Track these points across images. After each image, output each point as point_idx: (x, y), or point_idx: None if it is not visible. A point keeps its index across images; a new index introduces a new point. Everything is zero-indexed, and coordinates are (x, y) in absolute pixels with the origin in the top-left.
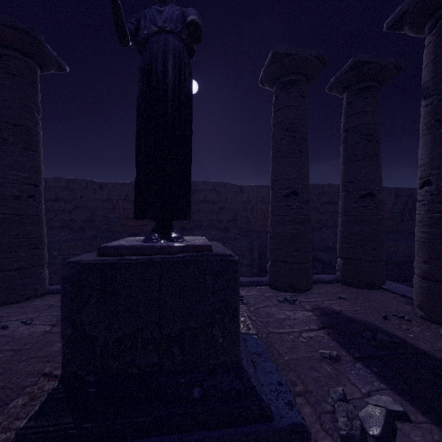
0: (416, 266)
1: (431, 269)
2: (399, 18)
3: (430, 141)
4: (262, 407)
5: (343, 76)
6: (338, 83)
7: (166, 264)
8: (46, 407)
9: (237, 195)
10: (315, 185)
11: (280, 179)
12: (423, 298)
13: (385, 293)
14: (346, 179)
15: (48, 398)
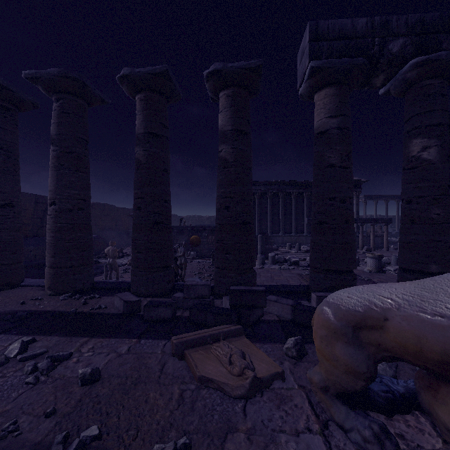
0: (47, 261)
1: (56, 260)
2: (35, 78)
3: (56, 176)
4: None
5: None
6: None
7: None
8: None
9: None
10: None
11: None
12: (51, 281)
13: (24, 289)
14: None
15: None
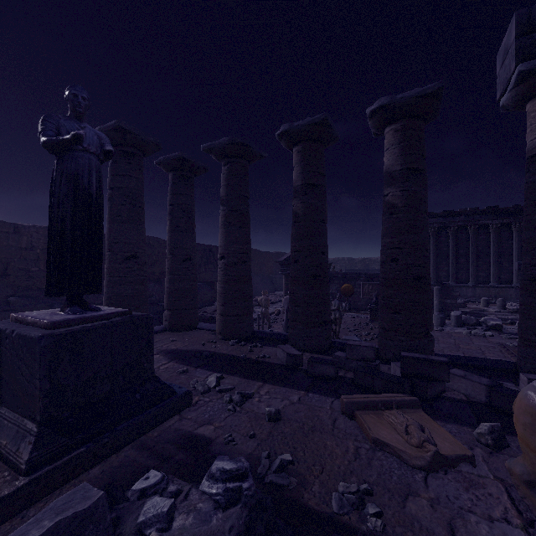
0: (218, 309)
1: (226, 309)
2: (210, 149)
3: (225, 233)
4: (172, 389)
5: (171, 161)
6: (166, 163)
7: (116, 325)
8: (40, 442)
9: (10, 237)
10: None
11: (121, 243)
12: (221, 327)
13: (199, 331)
14: (173, 245)
15: (38, 438)
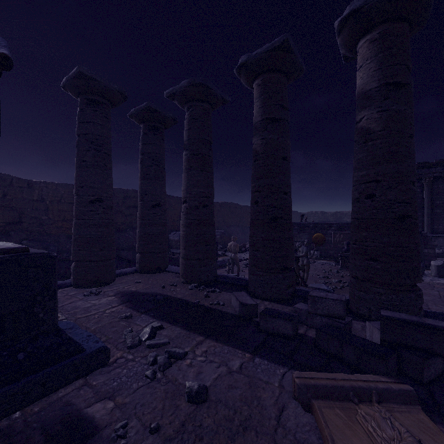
0: (181, 252)
1: (187, 253)
2: (172, 95)
3: (187, 177)
4: (78, 345)
5: (140, 112)
6: (136, 115)
7: None
8: None
9: (24, 191)
10: (121, 189)
11: (86, 187)
12: (183, 271)
13: (167, 274)
14: (143, 192)
15: None
